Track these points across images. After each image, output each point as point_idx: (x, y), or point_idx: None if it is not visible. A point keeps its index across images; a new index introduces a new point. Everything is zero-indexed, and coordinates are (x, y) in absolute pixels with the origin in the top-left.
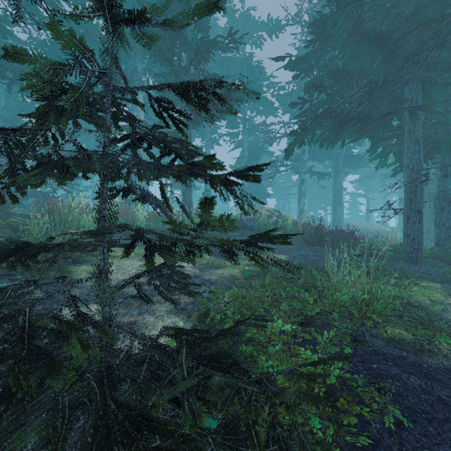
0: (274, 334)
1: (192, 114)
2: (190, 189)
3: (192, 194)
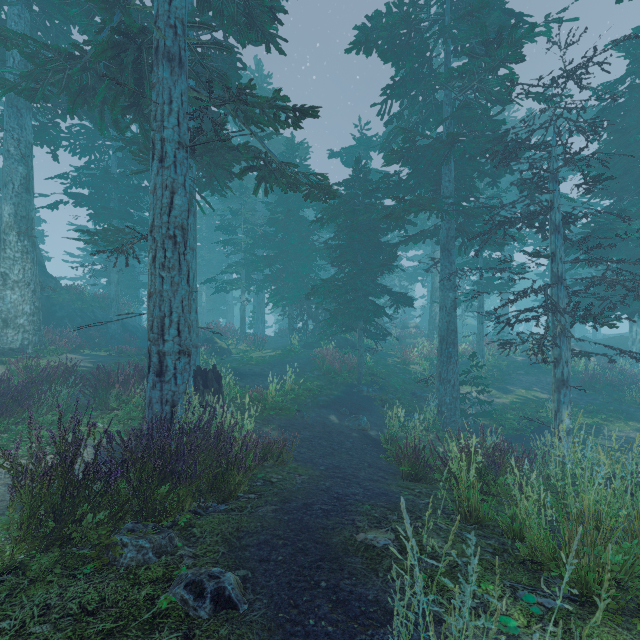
0: (507, 418)
1: (484, 287)
2: (482, 340)
3: (483, 342)
